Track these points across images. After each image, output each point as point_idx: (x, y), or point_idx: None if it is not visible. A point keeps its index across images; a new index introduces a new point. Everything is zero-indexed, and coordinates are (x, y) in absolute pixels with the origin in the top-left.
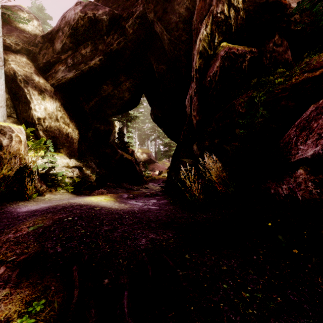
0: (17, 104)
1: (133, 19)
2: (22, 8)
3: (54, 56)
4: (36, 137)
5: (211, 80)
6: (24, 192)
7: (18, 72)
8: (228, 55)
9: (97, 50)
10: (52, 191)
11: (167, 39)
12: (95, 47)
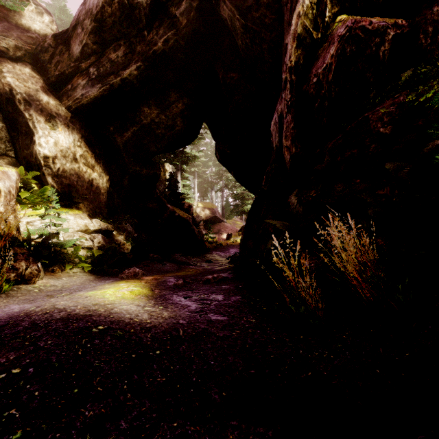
0: (16, 137)
1: (188, 2)
2: None
3: (70, 64)
4: (42, 185)
5: (320, 81)
6: None
7: (16, 89)
8: (352, 34)
9: (134, 53)
10: (55, 271)
11: (240, 26)
12: (131, 48)
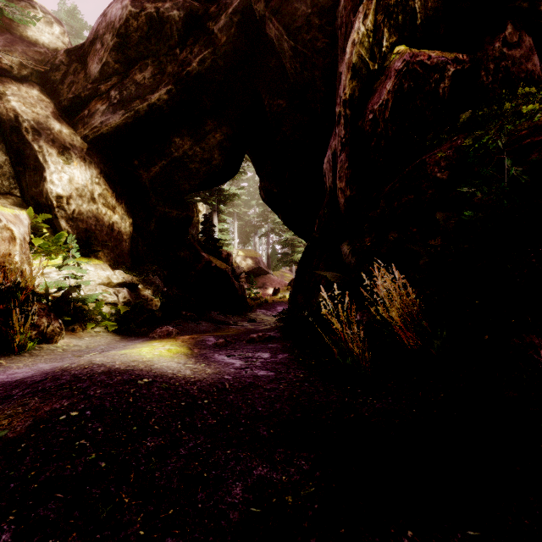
0: (21, 172)
1: (228, 16)
2: (34, 3)
3: (87, 86)
4: (55, 230)
5: (376, 119)
6: (12, 338)
7: (23, 115)
8: (410, 69)
9: (163, 75)
10: (76, 330)
11: (289, 48)
12: (160, 68)
